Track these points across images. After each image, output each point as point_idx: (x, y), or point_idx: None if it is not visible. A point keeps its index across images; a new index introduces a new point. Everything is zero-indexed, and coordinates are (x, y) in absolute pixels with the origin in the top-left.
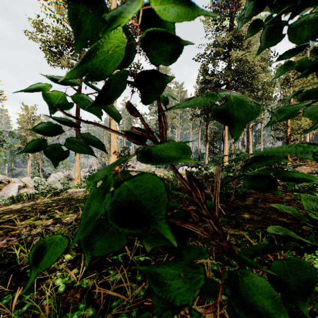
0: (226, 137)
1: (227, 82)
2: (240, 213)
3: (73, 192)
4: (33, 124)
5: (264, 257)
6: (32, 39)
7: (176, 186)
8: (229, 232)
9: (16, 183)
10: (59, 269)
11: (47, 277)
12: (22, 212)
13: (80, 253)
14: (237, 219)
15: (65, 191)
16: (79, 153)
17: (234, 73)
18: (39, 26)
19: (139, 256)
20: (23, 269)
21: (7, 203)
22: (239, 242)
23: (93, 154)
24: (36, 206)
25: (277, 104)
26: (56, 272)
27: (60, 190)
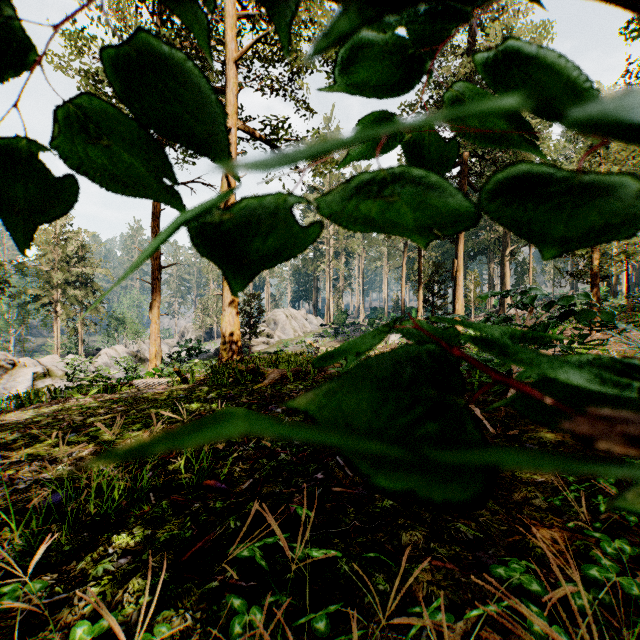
0: (461, 273)
1: (463, 160)
2: (529, 430)
3: (146, 384)
4: (64, 248)
5: (639, 545)
6: (61, 69)
7: None
8: (520, 477)
9: (28, 368)
10: (96, 575)
11: (61, 599)
12: (31, 427)
13: (153, 530)
14: (527, 444)
15: (128, 383)
16: (124, 193)
17: None
18: (76, 43)
19: (312, 549)
20: (4, 573)
21: (6, 409)
22: (555, 502)
23: (177, 195)
24: (62, 415)
25: None
26: (88, 584)
27: (119, 381)
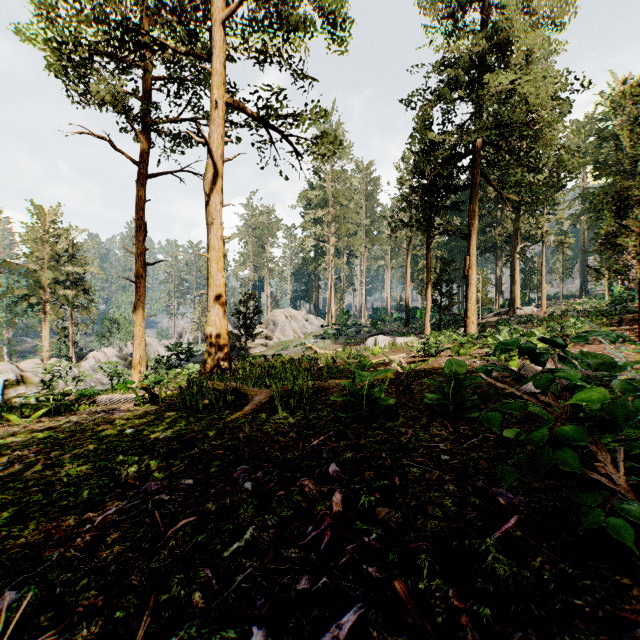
0: (474, 271)
1: (476, 148)
2: None
3: (111, 401)
4: (53, 246)
5: None
6: (31, 42)
7: (382, 399)
8: None
9: (0, 374)
10: None
11: None
12: None
13: None
14: None
15: (91, 400)
16: None
17: (492, 126)
18: (48, 14)
19: None
20: None
21: None
22: None
23: None
24: None
25: (621, 182)
26: None
27: (79, 397)
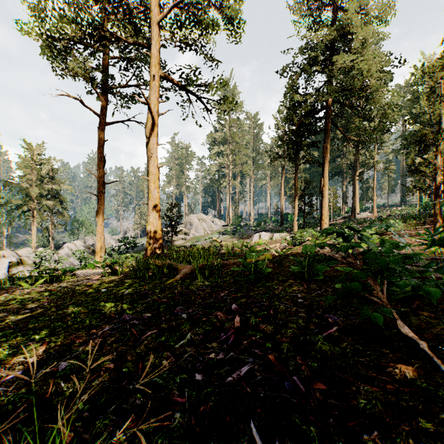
0: (326, 188)
1: (328, 105)
2: None
3: (86, 274)
4: (39, 171)
5: None
6: (28, 34)
7: (263, 269)
8: None
9: (6, 258)
10: None
11: None
12: None
13: None
14: None
15: (72, 273)
16: None
17: (339, 90)
18: (39, 15)
19: None
20: None
21: None
22: None
23: None
24: None
25: (421, 130)
26: None
27: (64, 272)
